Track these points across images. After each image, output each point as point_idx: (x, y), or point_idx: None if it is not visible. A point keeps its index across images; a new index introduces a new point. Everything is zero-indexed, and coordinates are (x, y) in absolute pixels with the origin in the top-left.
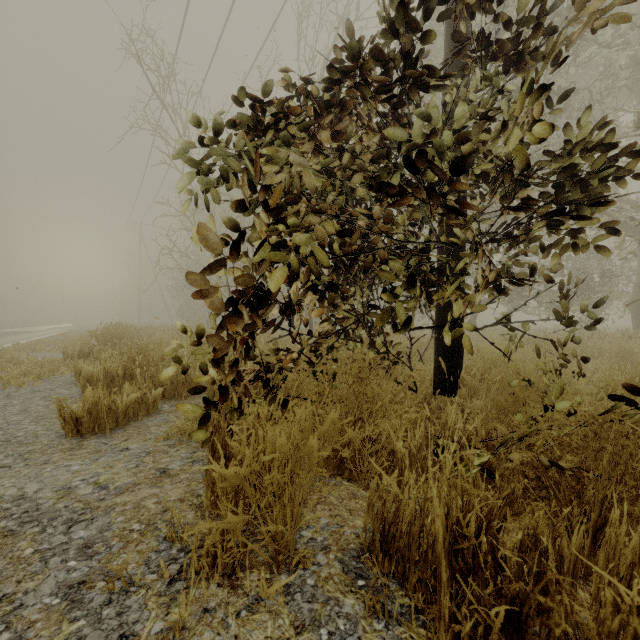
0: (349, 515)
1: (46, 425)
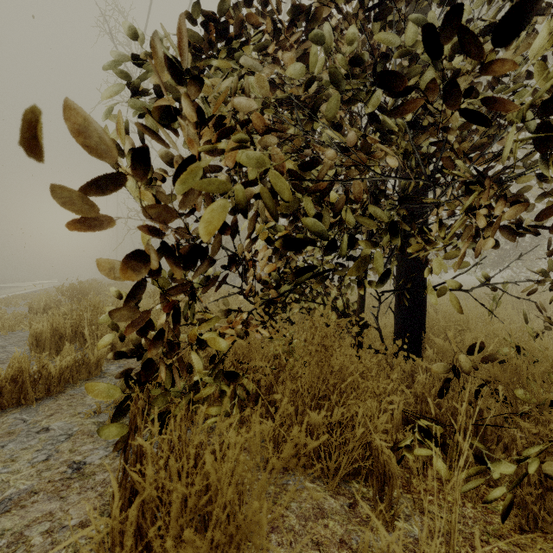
0: None
1: None
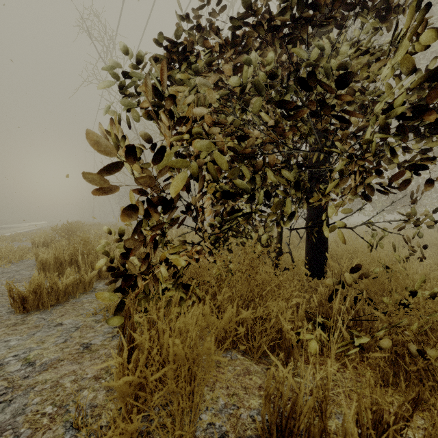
0: (244, 394)
1: (2, 302)
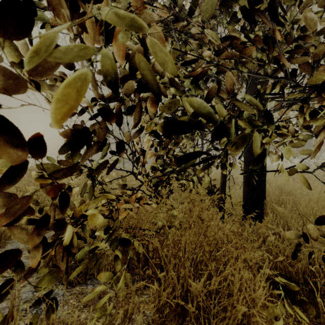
0: None
1: None
